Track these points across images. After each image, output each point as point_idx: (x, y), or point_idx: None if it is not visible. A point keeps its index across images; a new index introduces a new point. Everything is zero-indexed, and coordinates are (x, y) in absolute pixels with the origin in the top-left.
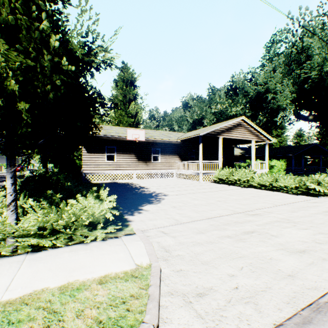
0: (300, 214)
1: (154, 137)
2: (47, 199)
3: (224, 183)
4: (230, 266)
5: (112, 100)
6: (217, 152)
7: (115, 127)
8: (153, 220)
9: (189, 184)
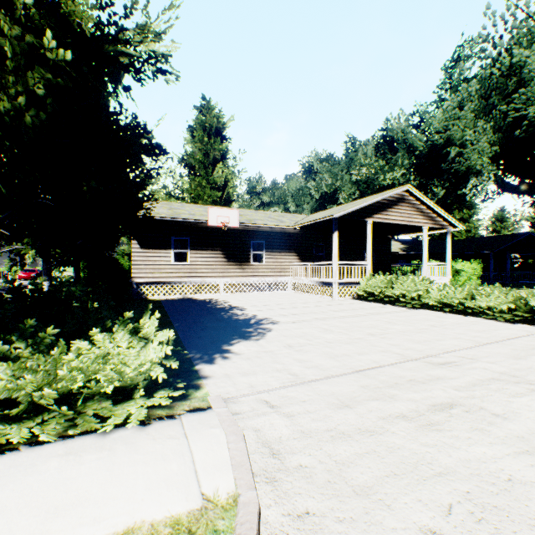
0: (534, 364)
1: (255, 222)
2: (27, 338)
3: (377, 301)
4: (422, 503)
5: (185, 161)
6: (361, 248)
7: (188, 206)
8: (249, 375)
9: (315, 302)
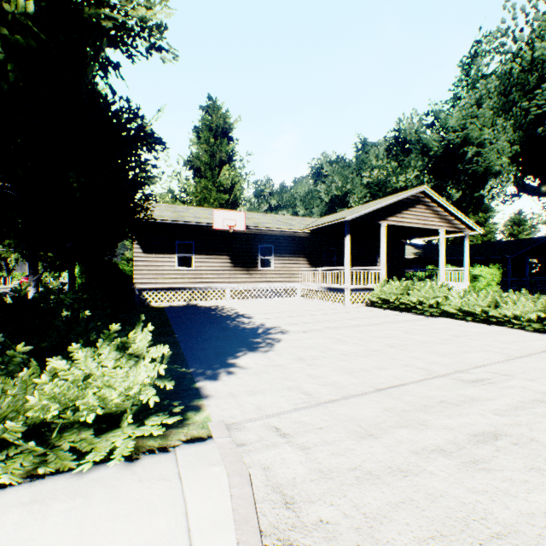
0: None
1: (263, 225)
2: None
3: (391, 308)
4: None
5: (191, 163)
6: (374, 253)
7: (194, 209)
8: (256, 394)
9: (326, 309)
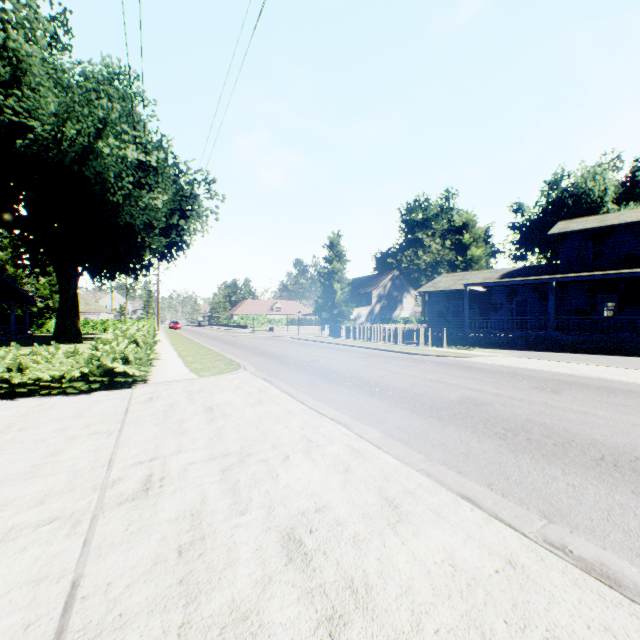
0: (204, 432)
1: None
2: None
3: None
4: None
5: None
6: None
7: None
8: None
9: None
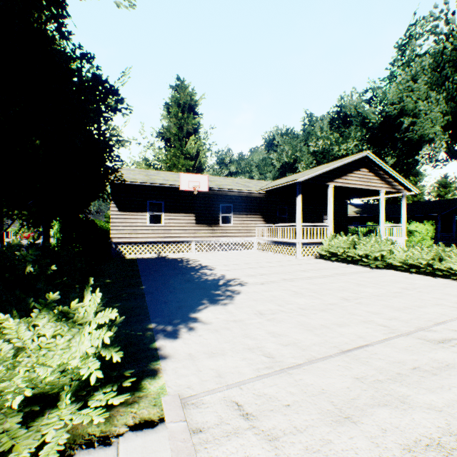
0: None
1: (223, 186)
2: None
3: (339, 260)
4: None
5: (162, 134)
6: (321, 211)
7: (164, 173)
8: (216, 356)
9: (280, 261)
